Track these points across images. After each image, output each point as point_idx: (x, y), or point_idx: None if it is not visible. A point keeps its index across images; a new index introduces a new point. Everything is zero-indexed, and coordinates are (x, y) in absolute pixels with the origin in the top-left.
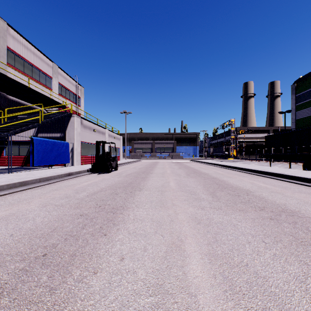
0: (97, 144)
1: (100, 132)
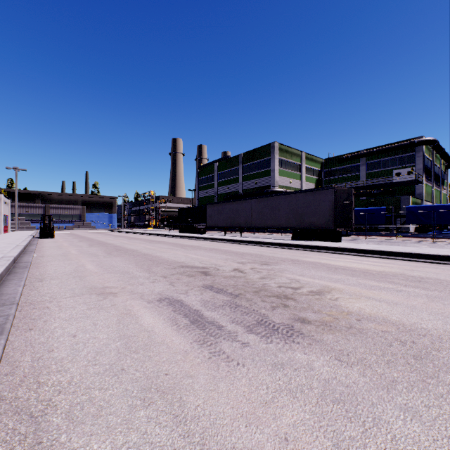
0: (45, 217)
1: None
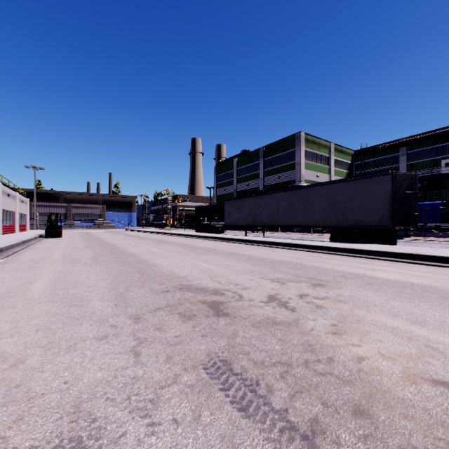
0: (51, 215)
1: (12, 197)
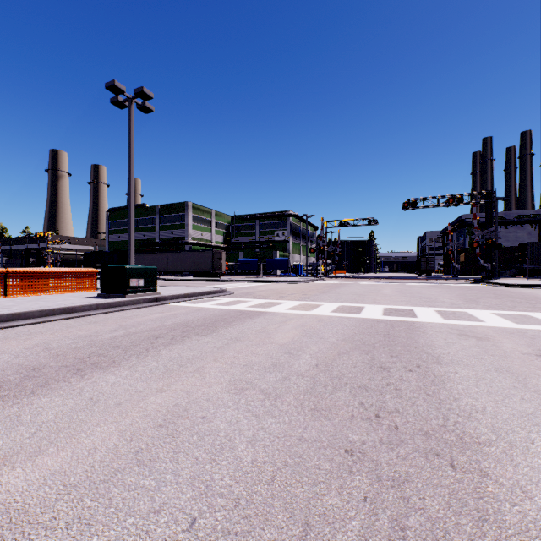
0: None
1: None
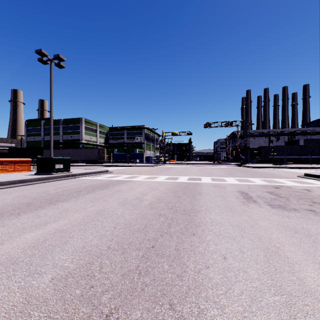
0: None
1: None
